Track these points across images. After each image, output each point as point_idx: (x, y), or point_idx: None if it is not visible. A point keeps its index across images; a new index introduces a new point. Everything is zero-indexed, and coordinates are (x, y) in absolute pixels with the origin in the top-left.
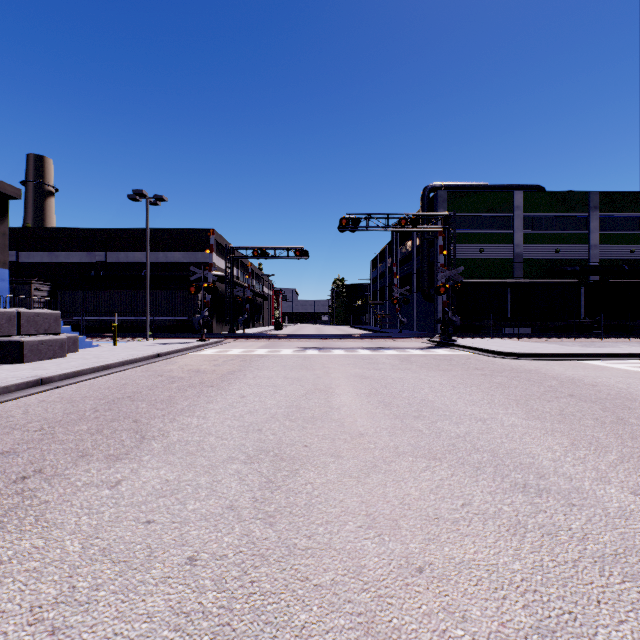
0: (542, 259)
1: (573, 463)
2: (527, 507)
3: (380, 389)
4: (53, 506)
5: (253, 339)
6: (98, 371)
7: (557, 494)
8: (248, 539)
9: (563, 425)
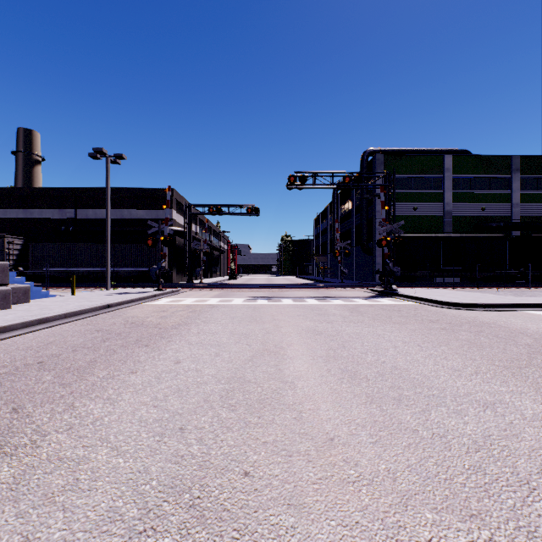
0: (469, 216)
1: None
2: None
3: (338, 350)
4: None
5: (208, 288)
6: (32, 325)
7: None
8: None
9: None
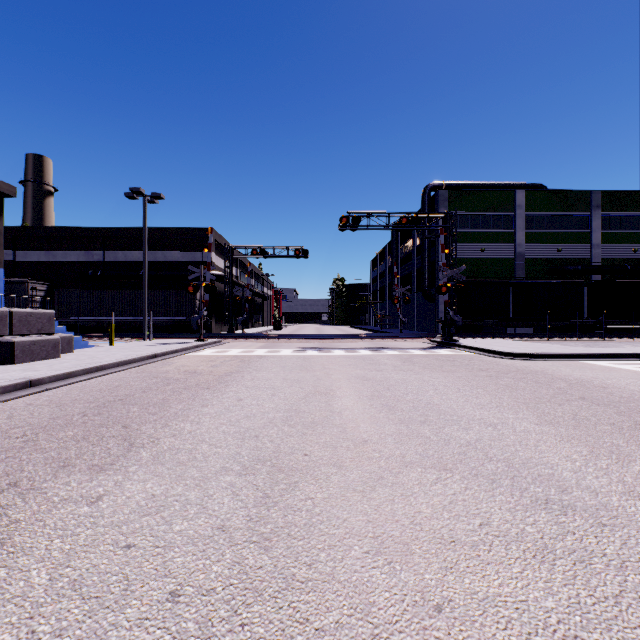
0: (544, 258)
1: (596, 474)
2: (552, 527)
3: (383, 391)
4: (23, 526)
5: (252, 339)
6: (91, 372)
7: (584, 511)
8: (240, 568)
9: (579, 431)
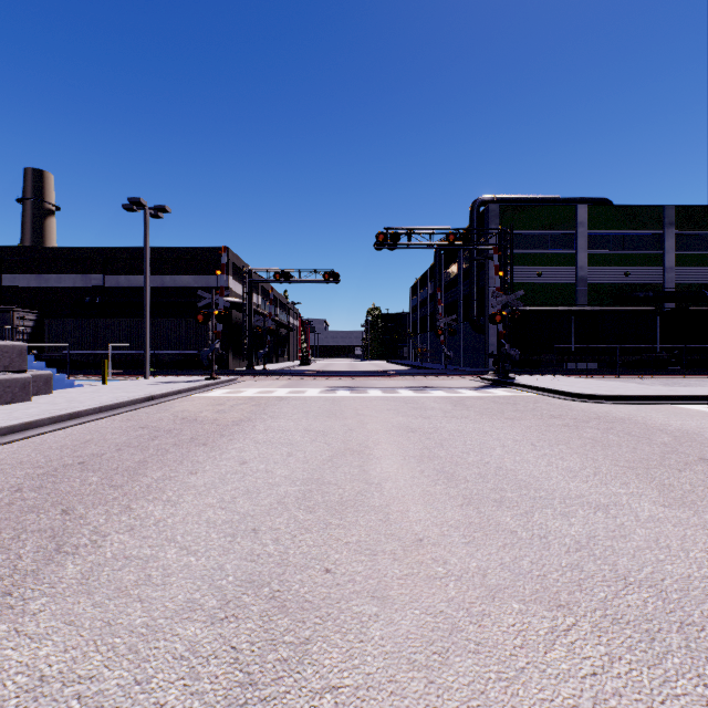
0: (609, 284)
1: None
2: None
3: (435, 449)
4: None
5: (274, 377)
6: (62, 421)
7: None
8: None
9: None
